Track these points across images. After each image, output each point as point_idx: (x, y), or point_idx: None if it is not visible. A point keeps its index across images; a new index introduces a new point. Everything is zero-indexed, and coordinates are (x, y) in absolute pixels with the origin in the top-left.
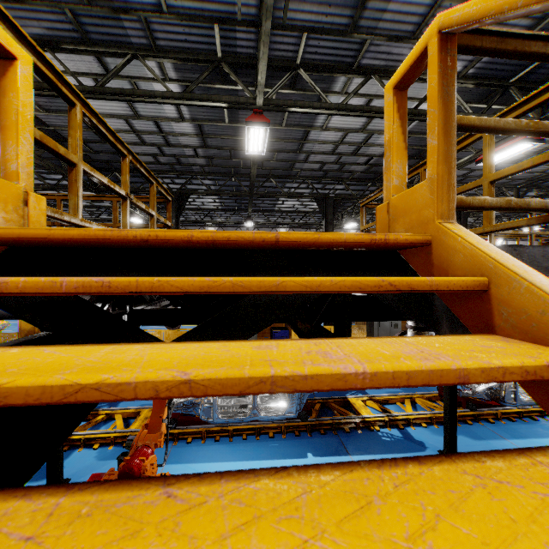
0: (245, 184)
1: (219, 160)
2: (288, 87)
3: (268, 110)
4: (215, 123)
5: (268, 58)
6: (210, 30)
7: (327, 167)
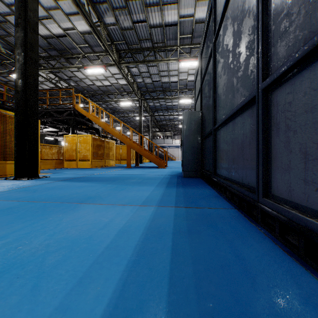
0: None
1: None
2: None
3: None
4: None
5: None
6: None
7: (11, 82)
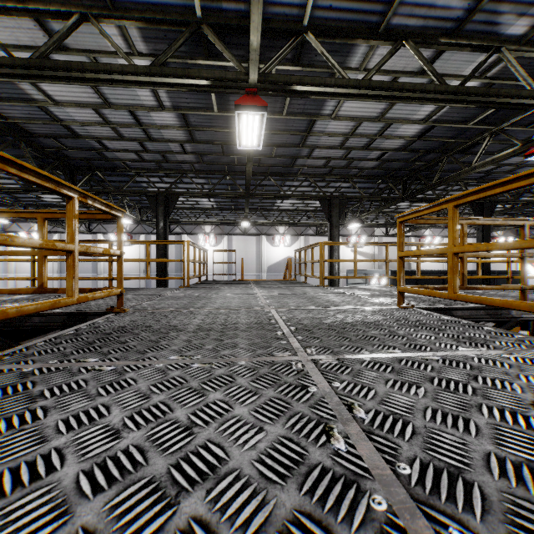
0: (241, 182)
1: (210, 157)
2: (291, 61)
3: (265, 89)
4: (202, 113)
5: (264, 19)
6: None
7: (332, 163)
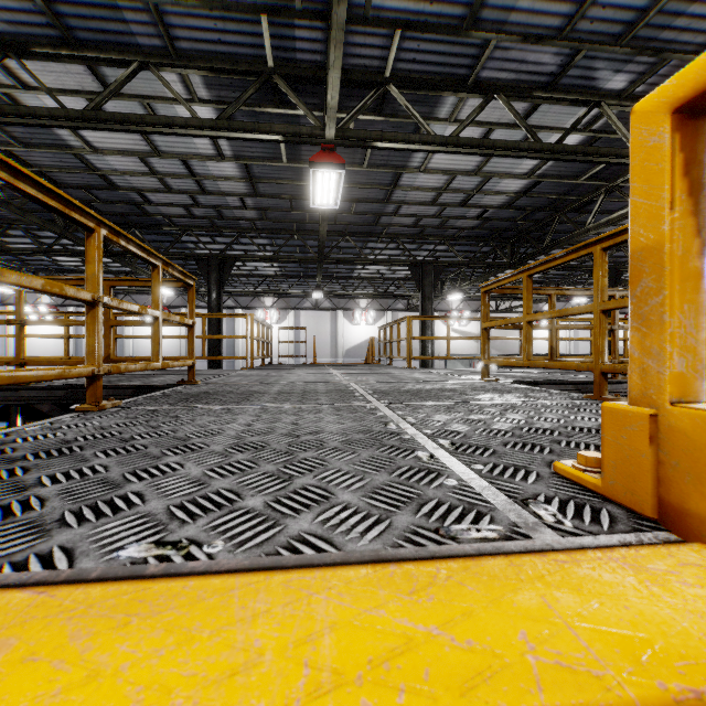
0: (313, 243)
1: (275, 213)
2: (372, 111)
3: (343, 145)
4: (268, 163)
5: (342, 69)
6: (255, 25)
7: (424, 222)
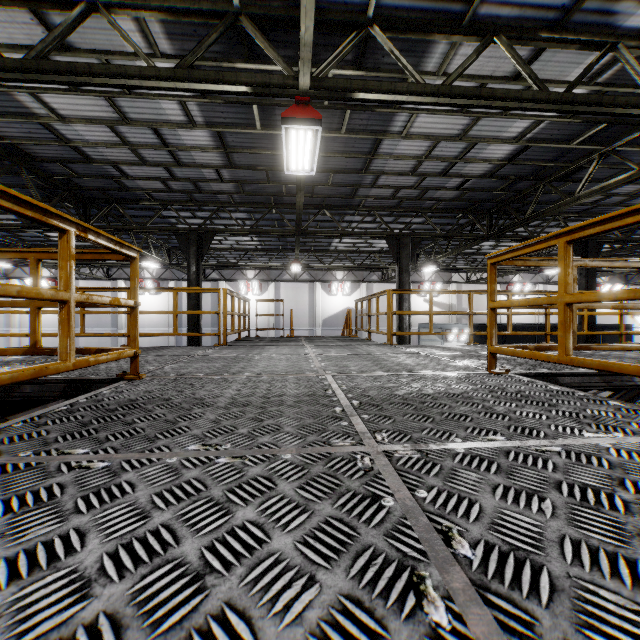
0: (290, 217)
1: (252, 186)
2: (352, 64)
3: (320, 97)
4: (242, 130)
5: (318, 9)
6: None
7: (402, 194)
